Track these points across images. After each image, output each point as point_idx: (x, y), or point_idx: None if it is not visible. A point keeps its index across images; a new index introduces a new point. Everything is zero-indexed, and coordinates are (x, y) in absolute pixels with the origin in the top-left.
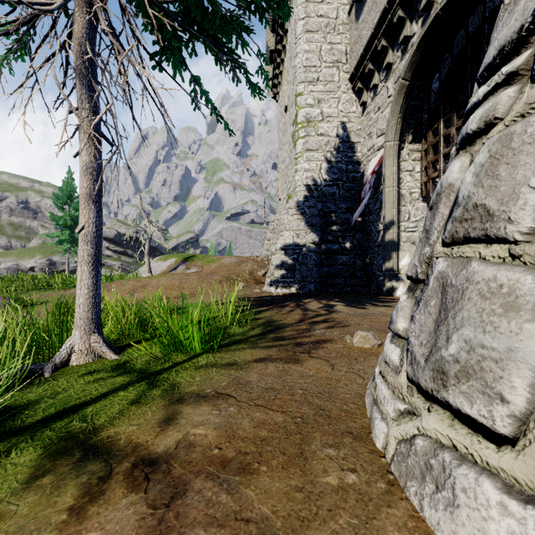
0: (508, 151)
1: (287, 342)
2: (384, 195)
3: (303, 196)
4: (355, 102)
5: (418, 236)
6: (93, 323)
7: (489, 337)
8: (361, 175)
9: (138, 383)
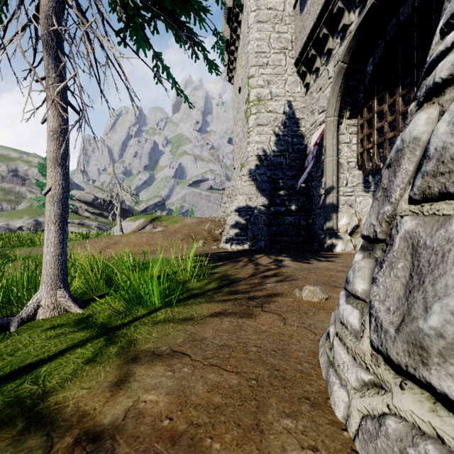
0: None
1: (241, 296)
2: (325, 163)
3: (254, 165)
4: (300, 83)
5: (354, 199)
6: (59, 278)
7: None
8: (305, 147)
9: (97, 339)
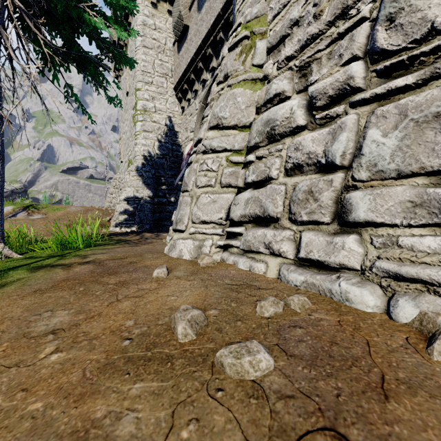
0: (191, 171)
1: (133, 243)
2: None
3: (141, 163)
4: (178, 105)
5: None
6: None
7: (183, 211)
8: (181, 154)
9: (53, 258)
